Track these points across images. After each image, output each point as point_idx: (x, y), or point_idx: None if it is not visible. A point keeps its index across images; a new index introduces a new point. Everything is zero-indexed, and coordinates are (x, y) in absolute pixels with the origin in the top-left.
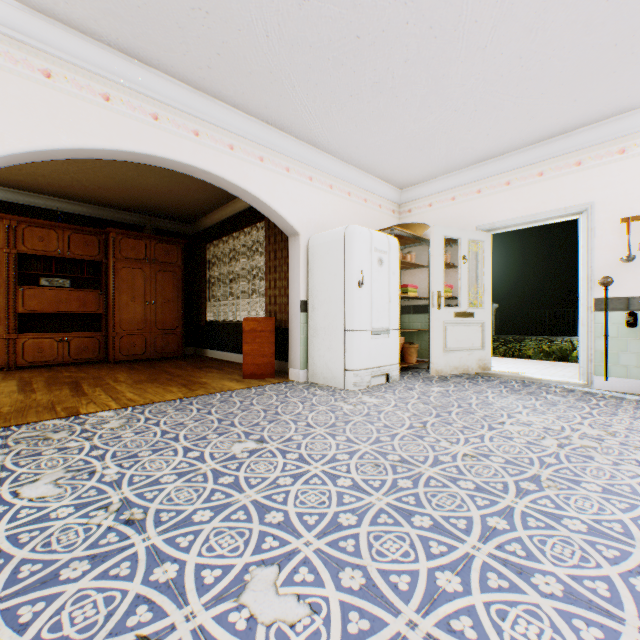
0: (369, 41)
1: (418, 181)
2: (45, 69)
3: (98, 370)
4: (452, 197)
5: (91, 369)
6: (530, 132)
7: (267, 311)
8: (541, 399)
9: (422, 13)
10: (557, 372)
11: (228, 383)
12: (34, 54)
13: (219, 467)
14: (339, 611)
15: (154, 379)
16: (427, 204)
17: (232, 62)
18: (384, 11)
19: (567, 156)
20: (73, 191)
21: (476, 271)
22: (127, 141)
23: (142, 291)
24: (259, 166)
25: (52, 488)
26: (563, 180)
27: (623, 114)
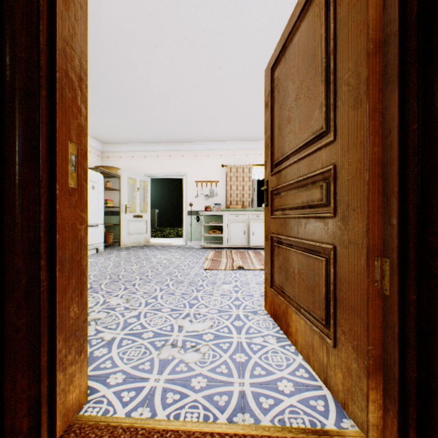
0: (93, 88)
1: (114, 143)
2: None
3: None
4: (133, 156)
5: None
6: (166, 139)
7: None
8: (168, 251)
9: (120, 91)
10: (178, 242)
11: None
12: None
13: None
14: (101, 296)
15: None
16: (119, 156)
17: None
18: (102, 84)
19: (179, 152)
20: None
21: (144, 195)
22: None
23: None
24: None
25: None
26: (178, 161)
27: (196, 142)
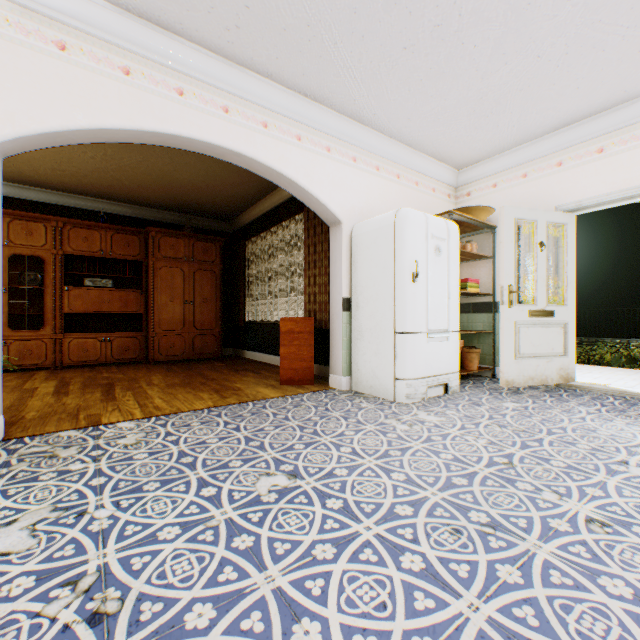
0: None
1: (480, 158)
2: (59, 41)
3: (136, 371)
4: (523, 174)
5: (130, 370)
6: (638, 79)
7: (306, 310)
8: None
9: None
10: None
11: (263, 390)
12: (47, 24)
13: (236, 517)
14: None
15: (187, 383)
16: (490, 185)
17: (263, 16)
18: None
19: None
20: (115, 191)
21: (555, 261)
22: (149, 119)
23: (181, 290)
24: (296, 146)
25: (24, 538)
26: None
27: None
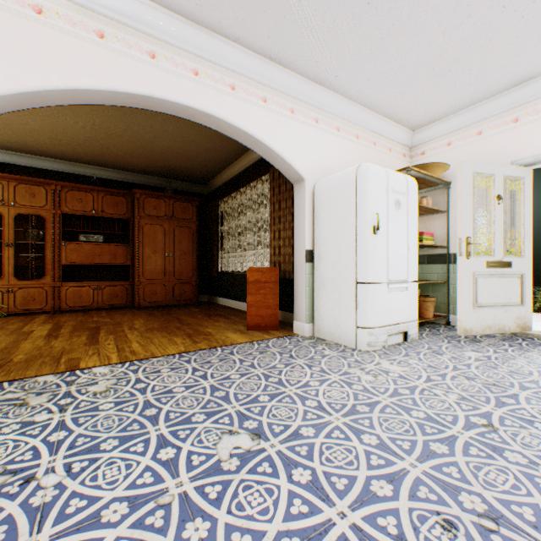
0: None
1: (434, 118)
2: (36, 4)
3: (122, 315)
4: (478, 131)
5: (117, 314)
6: None
7: (271, 262)
8: None
9: None
10: None
11: (231, 335)
12: None
13: (192, 491)
14: None
15: (164, 327)
16: (444, 143)
17: None
18: None
19: None
20: (105, 158)
21: (512, 213)
22: (122, 81)
23: (162, 245)
24: (262, 107)
25: None
26: None
27: None
